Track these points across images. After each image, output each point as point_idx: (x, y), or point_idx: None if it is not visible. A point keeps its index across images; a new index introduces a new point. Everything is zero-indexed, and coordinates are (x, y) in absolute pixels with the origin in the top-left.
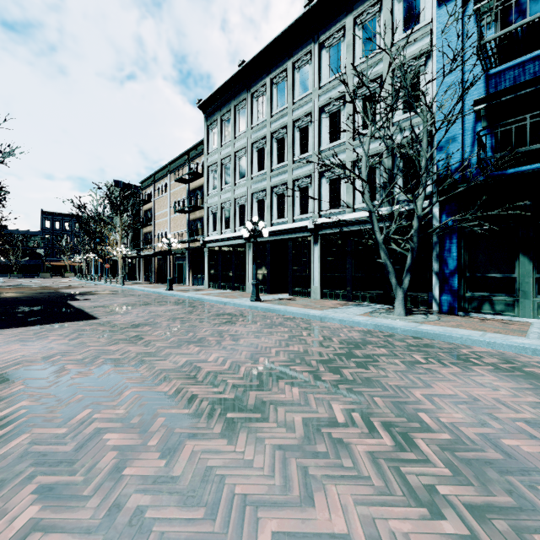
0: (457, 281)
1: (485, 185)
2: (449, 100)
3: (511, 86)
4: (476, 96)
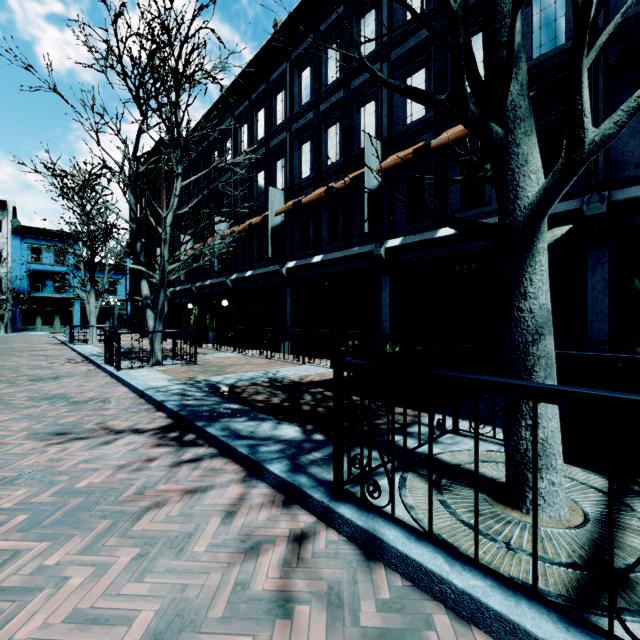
0: (20, 323)
1: (29, 296)
2: (17, 268)
3: (36, 272)
4: (25, 269)
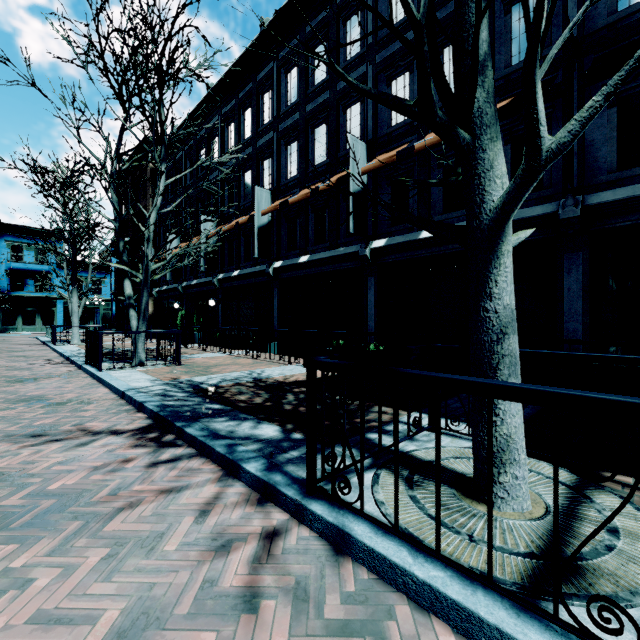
0: None
1: (9, 296)
2: None
3: (16, 270)
4: (5, 268)
